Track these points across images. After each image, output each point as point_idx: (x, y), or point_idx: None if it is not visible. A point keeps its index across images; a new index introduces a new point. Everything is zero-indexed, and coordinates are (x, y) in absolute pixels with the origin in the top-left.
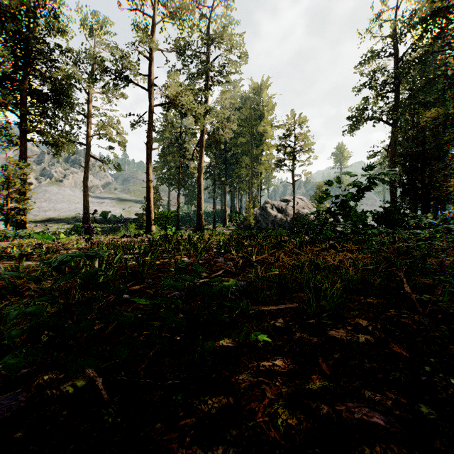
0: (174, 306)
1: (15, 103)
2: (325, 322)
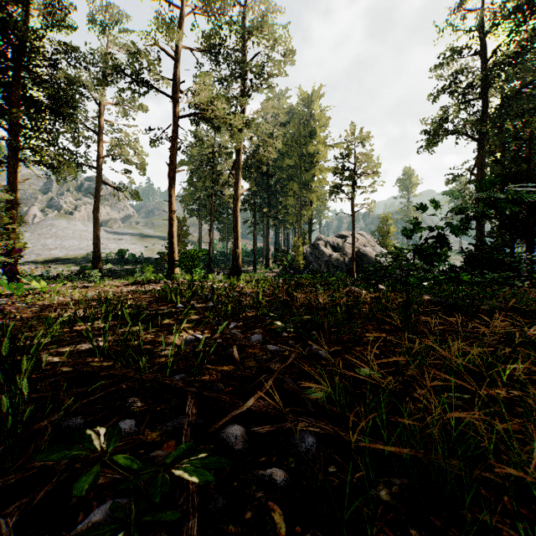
0: None
1: None
2: None
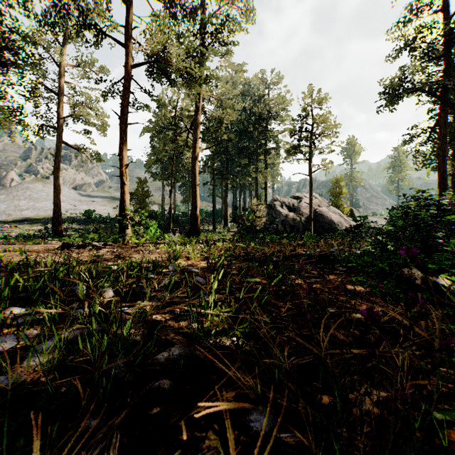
0: None
1: None
2: None
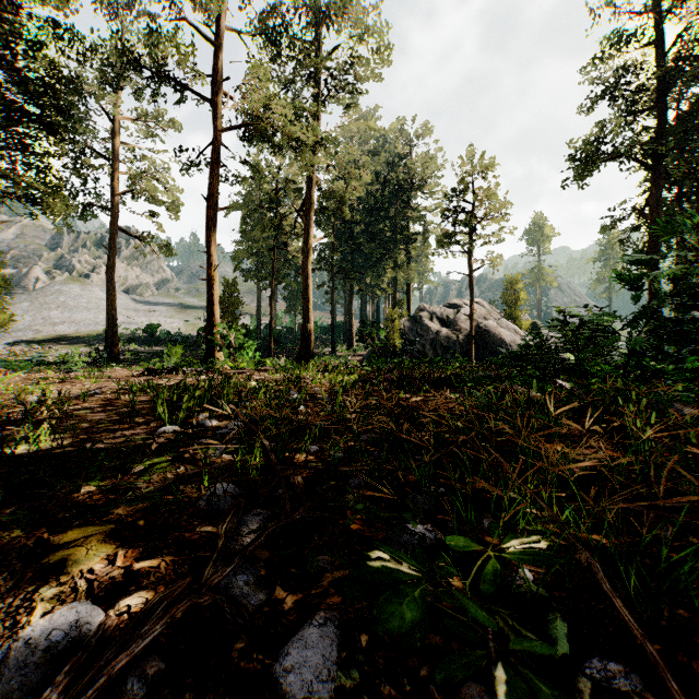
0: None
1: None
2: None
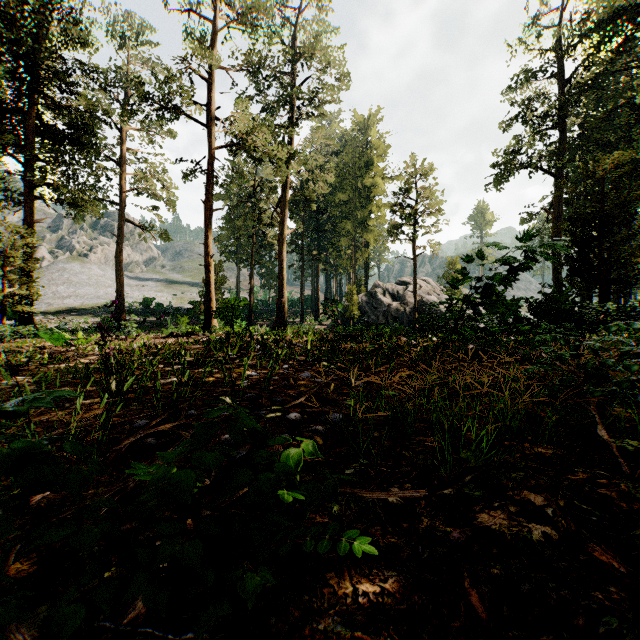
0: (198, 492)
1: (17, 144)
2: (470, 493)
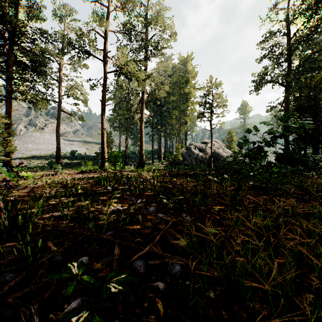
0: None
1: (1, 70)
2: None
